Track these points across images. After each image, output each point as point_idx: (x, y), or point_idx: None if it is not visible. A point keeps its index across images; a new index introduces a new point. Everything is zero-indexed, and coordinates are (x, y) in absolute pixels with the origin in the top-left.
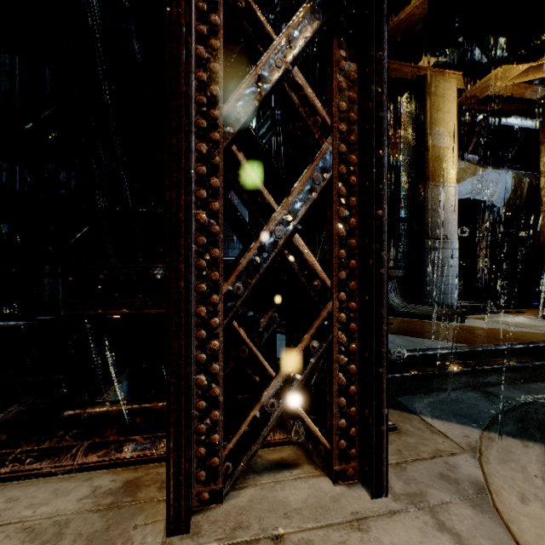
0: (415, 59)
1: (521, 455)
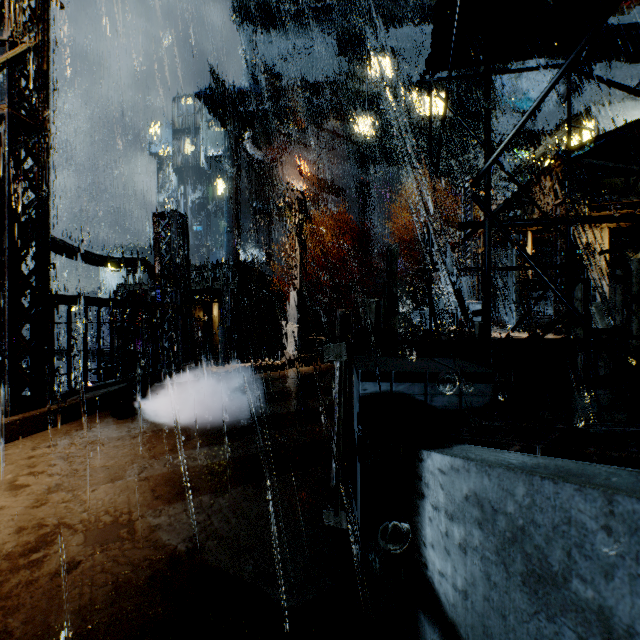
0: None
1: None
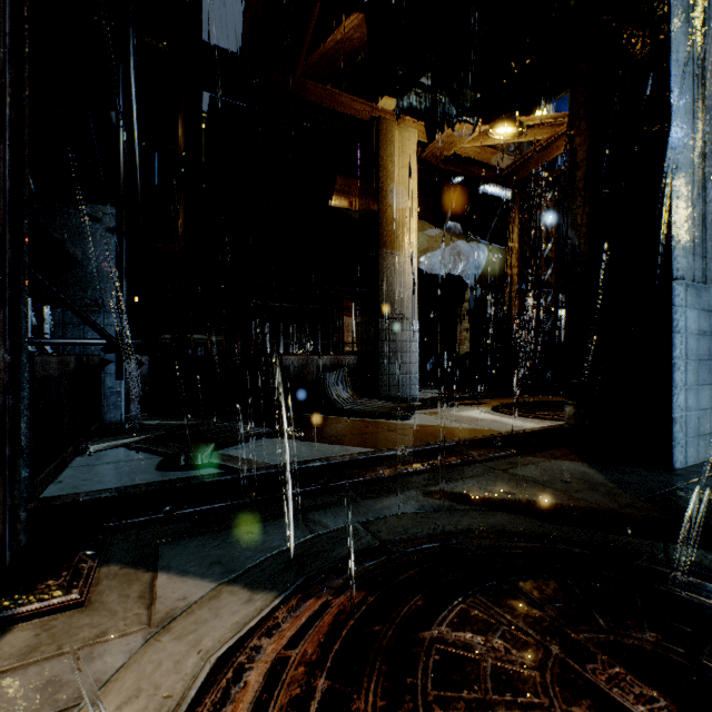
0: (376, 96)
1: (225, 617)
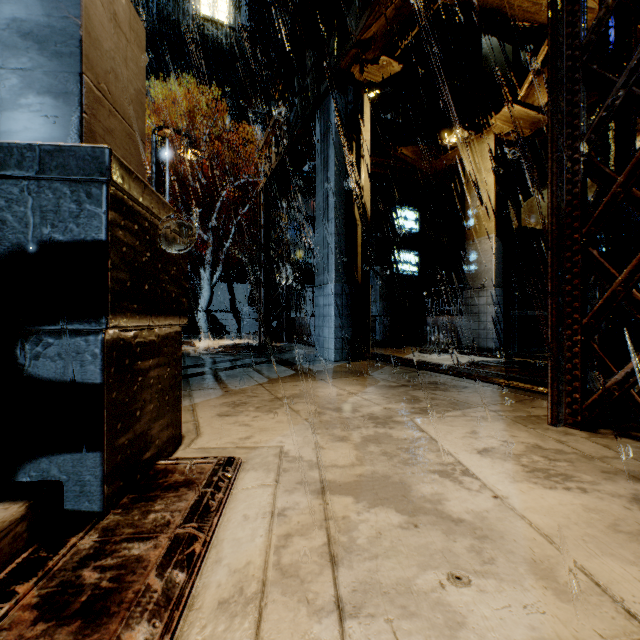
0: None
1: None
